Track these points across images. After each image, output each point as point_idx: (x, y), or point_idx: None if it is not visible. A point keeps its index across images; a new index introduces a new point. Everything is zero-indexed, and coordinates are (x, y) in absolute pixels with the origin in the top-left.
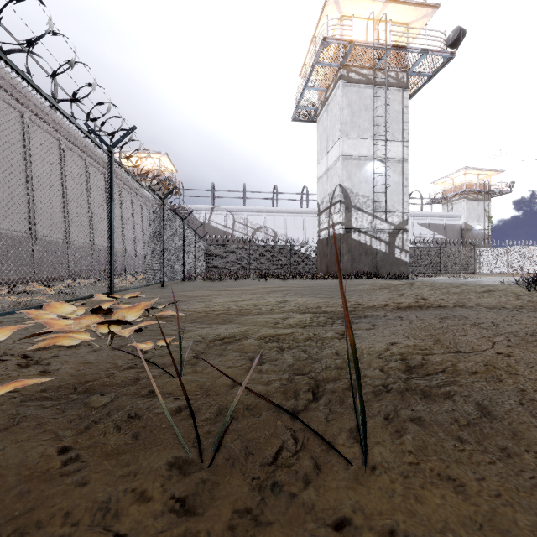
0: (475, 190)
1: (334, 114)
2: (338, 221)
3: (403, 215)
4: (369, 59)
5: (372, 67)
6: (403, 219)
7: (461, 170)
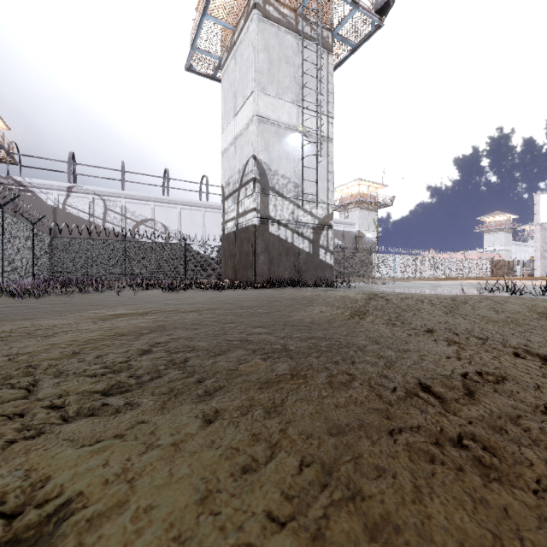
0: (367, 200)
1: (245, 59)
2: (251, 206)
3: (328, 207)
4: None
5: (294, 8)
6: (328, 212)
7: (356, 180)
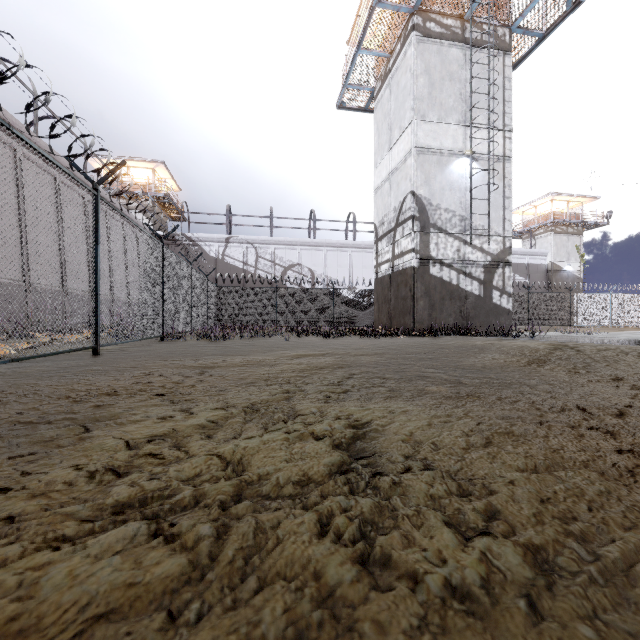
0: (565, 220)
1: (402, 87)
2: (409, 247)
3: (504, 240)
4: (457, 1)
5: (459, 16)
6: (504, 246)
7: (548, 196)
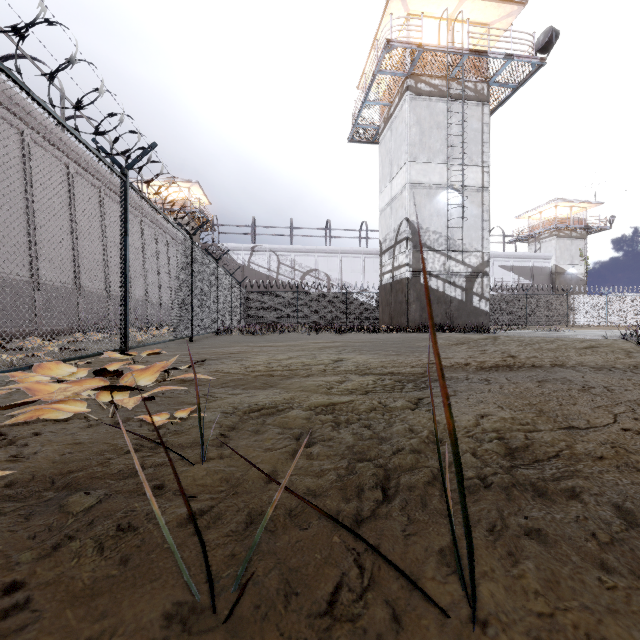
0: (568, 225)
1: (399, 133)
2: (404, 262)
3: (482, 255)
4: (442, 67)
5: (445, 76)
6: (482, 260)
7: (552, 202)
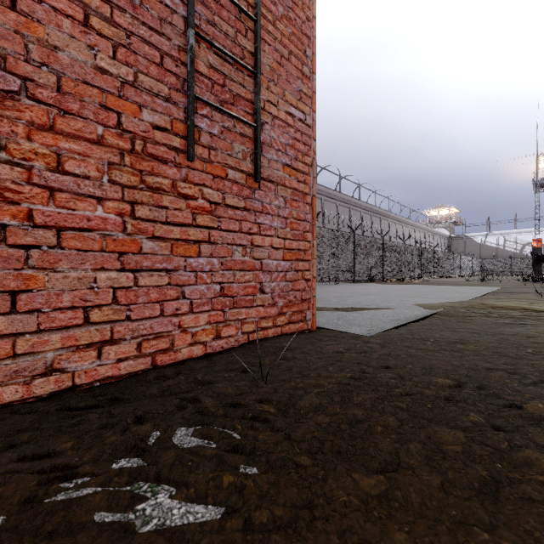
0: None
1: None
2: None
3: None
4: None
5: None
6: None
7: None
